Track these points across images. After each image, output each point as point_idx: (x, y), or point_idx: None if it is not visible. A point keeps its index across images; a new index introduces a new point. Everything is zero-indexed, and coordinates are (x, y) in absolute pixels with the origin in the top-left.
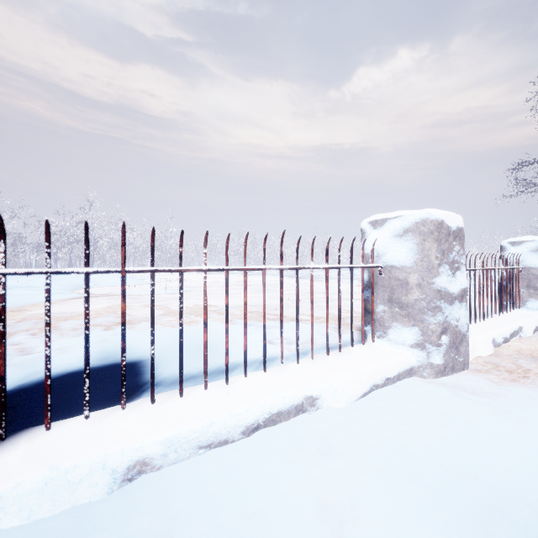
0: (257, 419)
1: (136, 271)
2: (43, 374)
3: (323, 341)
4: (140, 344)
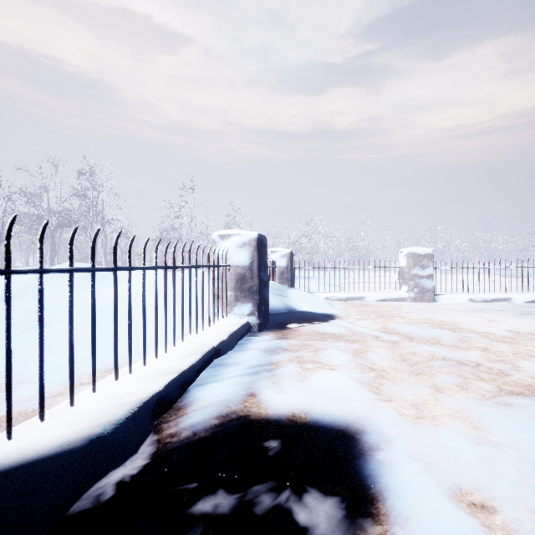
0: (494, 298)
1: (465, 268)
2: None
3: None
4: None
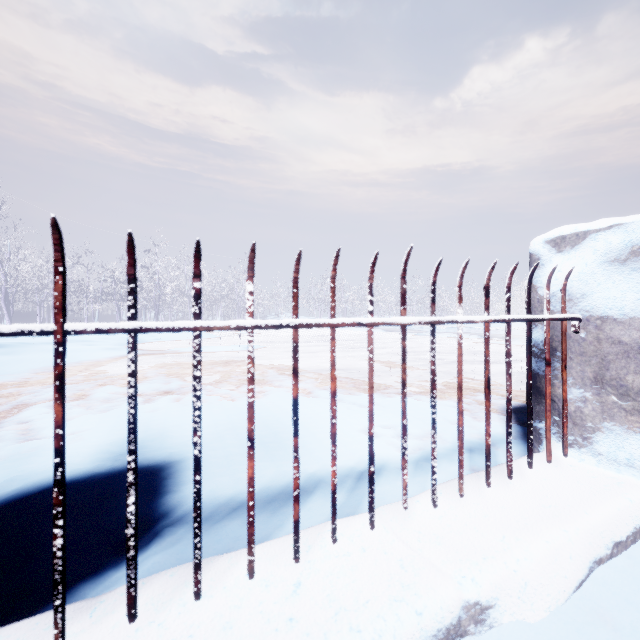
0: None
1: (91, 330)
2: (20, 485)
3: (453, 436)
4: (180, 430)
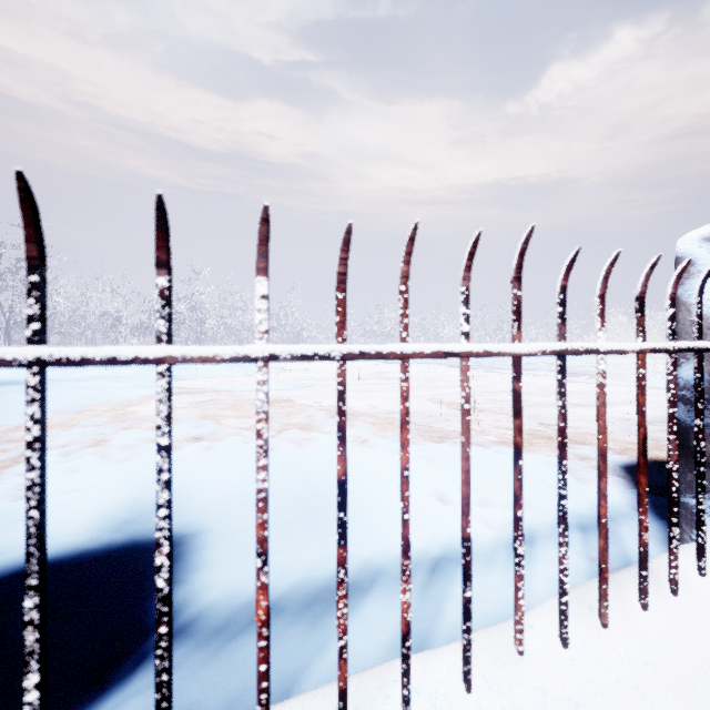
0: None
1: None
2: None
3: (554, 505)
4: (205, 489)
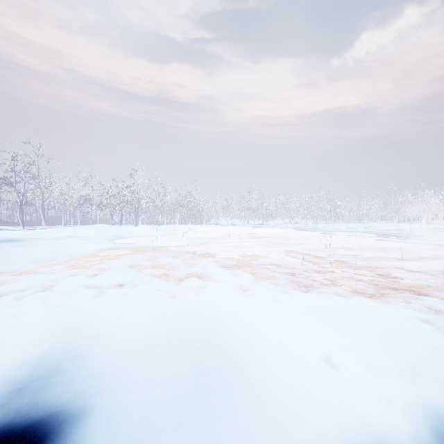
0: None
1: None
2: None
3: None
4: (110, 342)
